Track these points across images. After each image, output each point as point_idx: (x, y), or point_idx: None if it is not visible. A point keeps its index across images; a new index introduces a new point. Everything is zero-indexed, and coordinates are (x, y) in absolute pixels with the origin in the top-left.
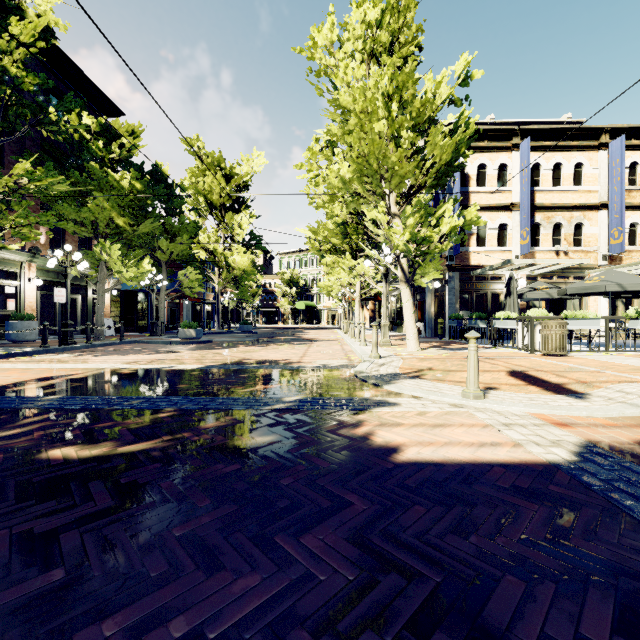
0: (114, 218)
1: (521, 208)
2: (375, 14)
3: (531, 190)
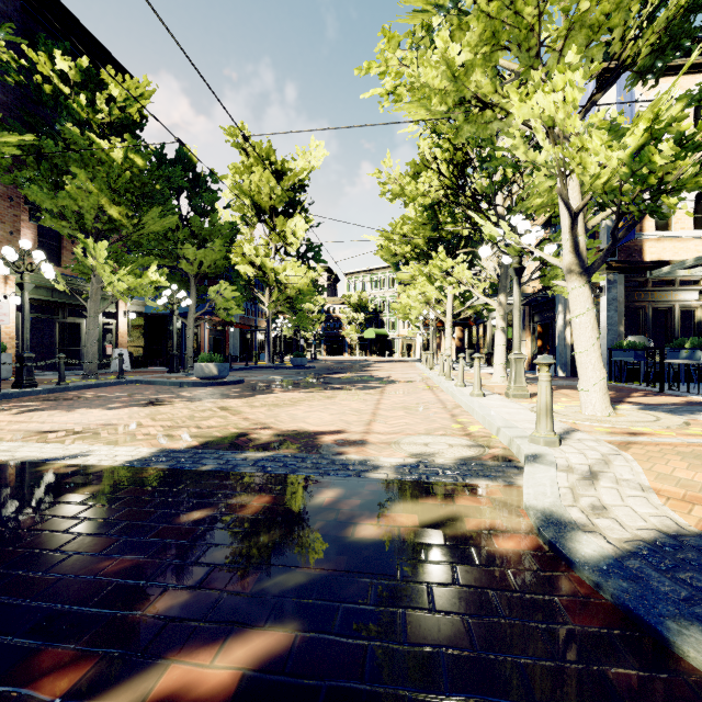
0: (105, 207)
1: None
2: None
3: None
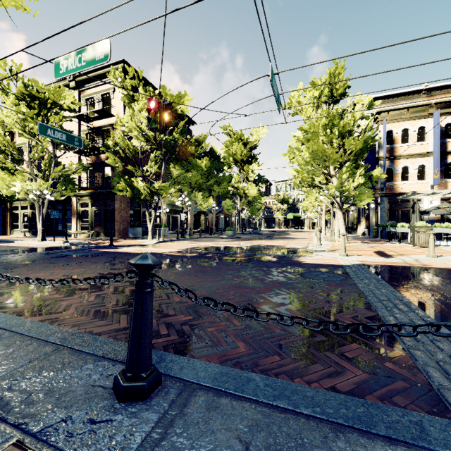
0: (198, 180)
1: (434, 155)
2: (318, 93)
3: (444, 141)
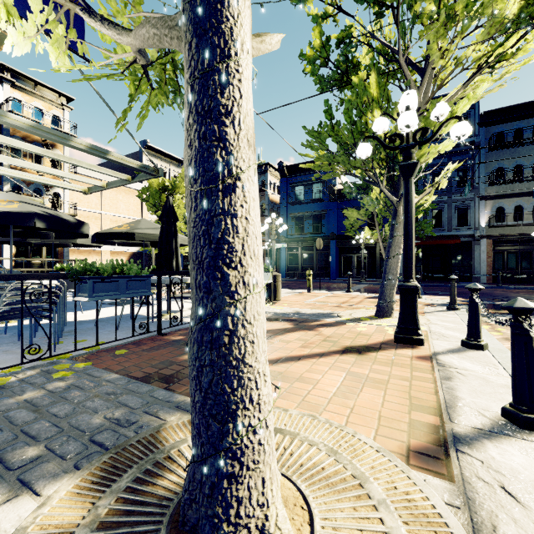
0: None
1: None
2: None
3: None
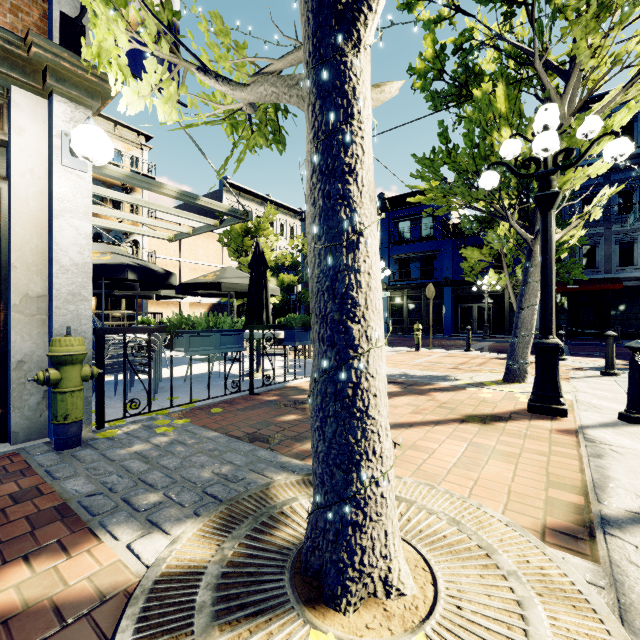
0: None
1: None
2: None
3: None
